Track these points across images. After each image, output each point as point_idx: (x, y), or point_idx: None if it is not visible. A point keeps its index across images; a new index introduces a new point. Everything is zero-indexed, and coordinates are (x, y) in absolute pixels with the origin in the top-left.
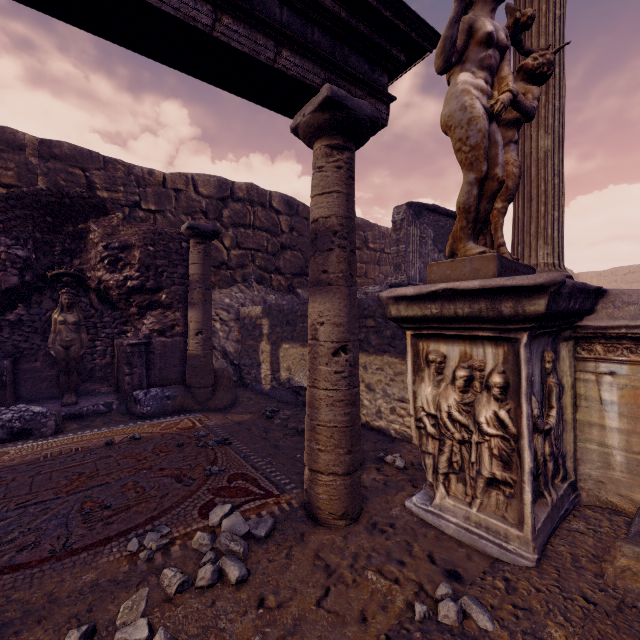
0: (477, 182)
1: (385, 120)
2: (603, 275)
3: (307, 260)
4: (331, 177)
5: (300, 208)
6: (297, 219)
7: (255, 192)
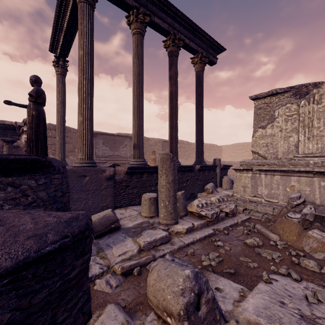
0: (24, 151)
1: (18, 138)
2: (229, 146)
3: (74, 147)
4: (5, 149)
5: (71, 130)
6: (70, 133)
7: (51, 126)
